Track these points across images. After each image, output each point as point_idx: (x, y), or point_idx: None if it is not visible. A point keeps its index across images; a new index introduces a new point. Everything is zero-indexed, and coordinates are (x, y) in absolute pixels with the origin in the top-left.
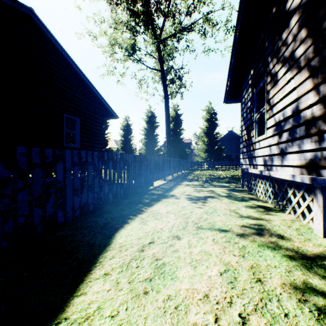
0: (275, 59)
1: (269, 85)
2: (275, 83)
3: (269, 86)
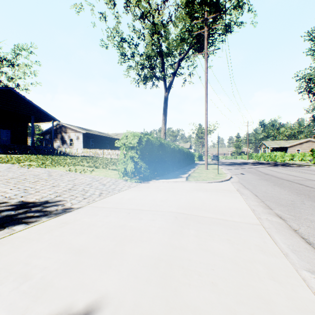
0: (56, 138)
1: (55, 141)
2: (56, 141)
3: (55, 141)
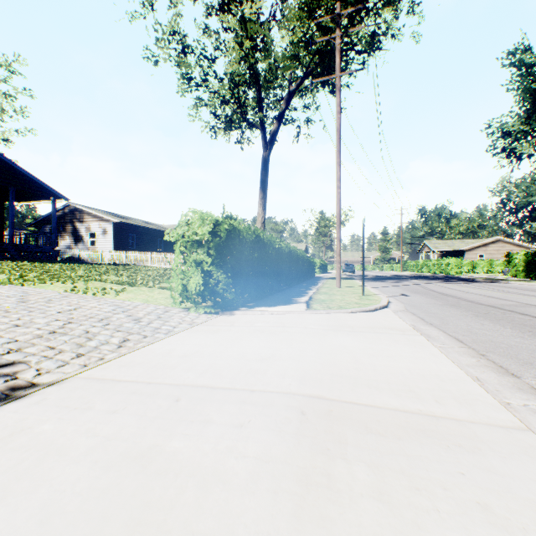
0: (64, 232)
1: (62, 236)
2: (64, 237)
3: (62, 236)
